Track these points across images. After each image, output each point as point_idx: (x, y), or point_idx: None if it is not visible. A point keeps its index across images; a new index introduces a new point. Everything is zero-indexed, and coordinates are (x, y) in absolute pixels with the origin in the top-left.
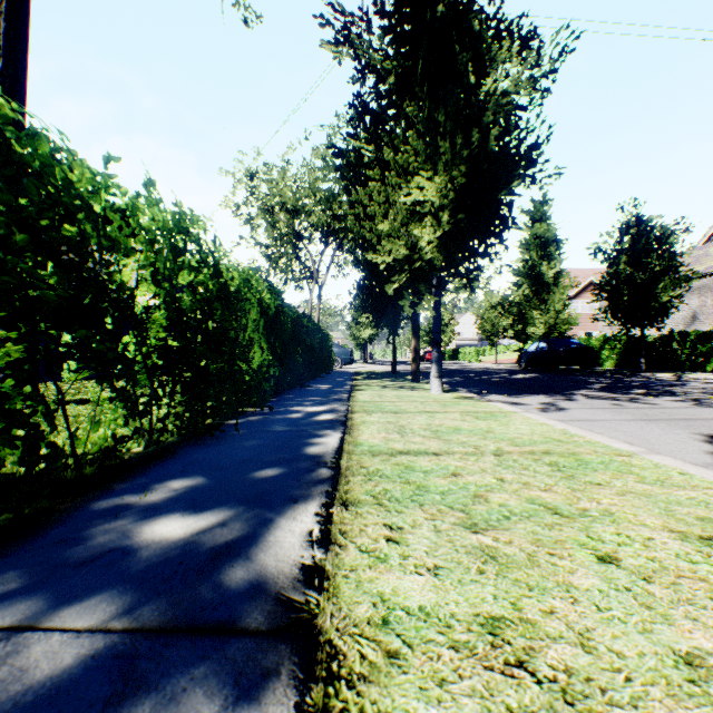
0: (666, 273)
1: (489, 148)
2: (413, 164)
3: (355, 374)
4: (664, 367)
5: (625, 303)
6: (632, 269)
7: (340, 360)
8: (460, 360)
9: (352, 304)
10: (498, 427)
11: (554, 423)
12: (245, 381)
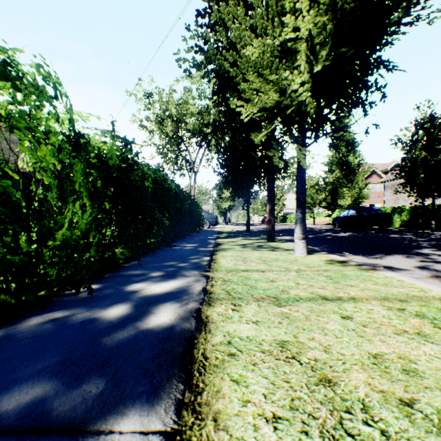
0: None
1: None
2: (282, 0)
3: (219, 233)
4: None
5: (421, 179)
6: (428, 153)
7: (208, 222)
8: (287, 222)
9: (217, 185)
10: None
11: None
12: None
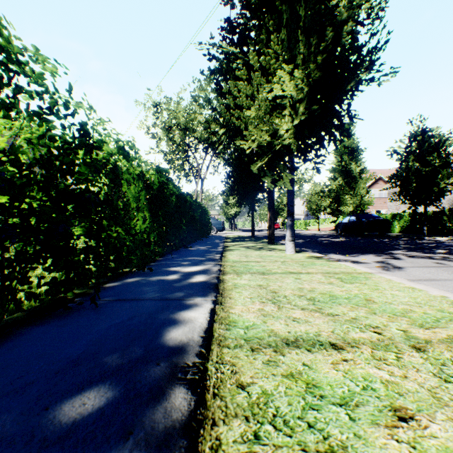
0: (443, 167)
1: (342, 43)
2: (274, 66)
3: (226, 238)
4: (437, 233)
5: (413, 188)
6: (419, 164)
7: (215, 228)
8: None
9: (223, 191)
10: (372, 293)
11: (423, 288)
12: (117, 246)
